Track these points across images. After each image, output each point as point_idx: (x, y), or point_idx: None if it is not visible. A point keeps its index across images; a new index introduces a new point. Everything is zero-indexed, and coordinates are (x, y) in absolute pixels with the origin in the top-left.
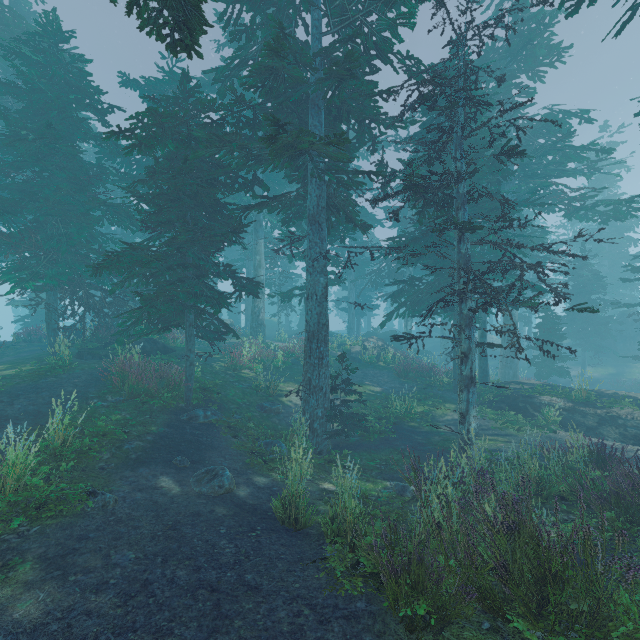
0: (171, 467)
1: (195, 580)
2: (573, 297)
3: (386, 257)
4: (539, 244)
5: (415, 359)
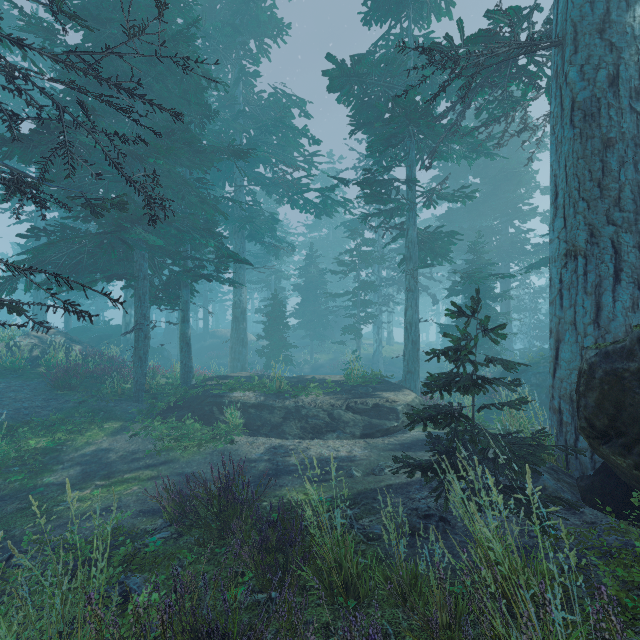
0: None
1: None
2: (305, 291)
3: None
4: (72, 52)
5: (113, 358)
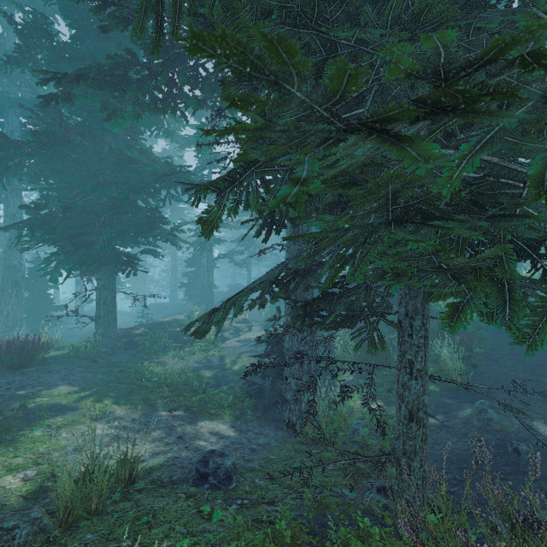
0: (537, 447)
1: (540, 378)
2: None
3: (28, 156)
4: None
5: None
